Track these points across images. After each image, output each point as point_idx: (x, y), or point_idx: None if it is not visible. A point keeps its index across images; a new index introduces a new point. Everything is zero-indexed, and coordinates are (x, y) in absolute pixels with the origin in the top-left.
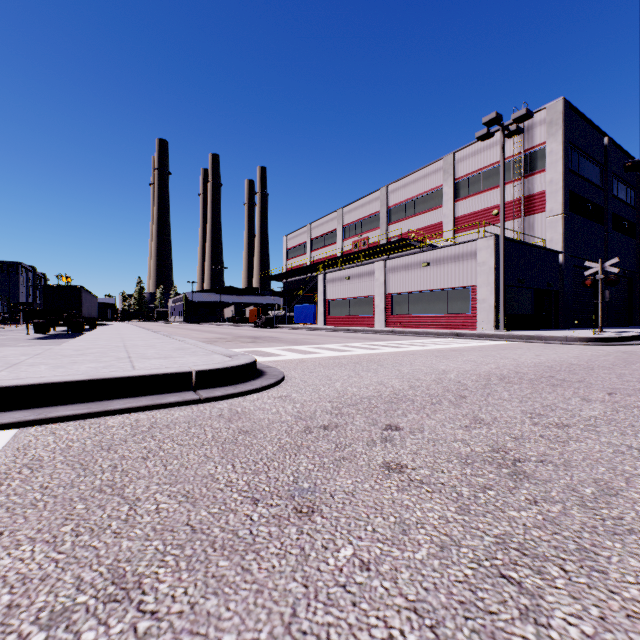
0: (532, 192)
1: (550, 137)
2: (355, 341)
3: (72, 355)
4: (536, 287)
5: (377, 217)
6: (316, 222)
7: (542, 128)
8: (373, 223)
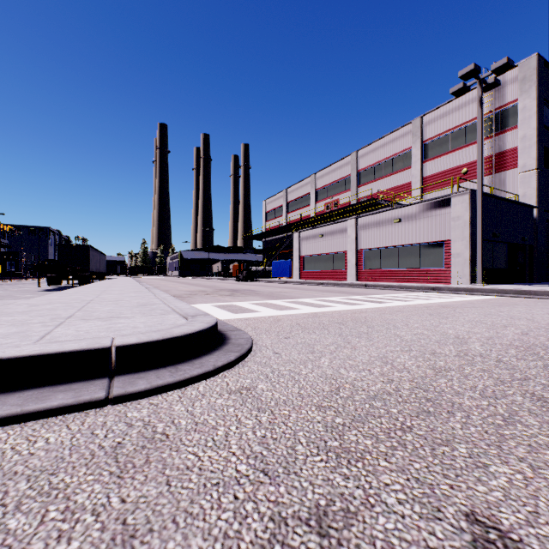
0: (503, 149)
1: (523, 94)
2: (331, 295)
3: (12, 313)
4: (510, 241)
5: (347, 180)
6: (291, 187)
7: (514, 86)
8: (344, 186)
